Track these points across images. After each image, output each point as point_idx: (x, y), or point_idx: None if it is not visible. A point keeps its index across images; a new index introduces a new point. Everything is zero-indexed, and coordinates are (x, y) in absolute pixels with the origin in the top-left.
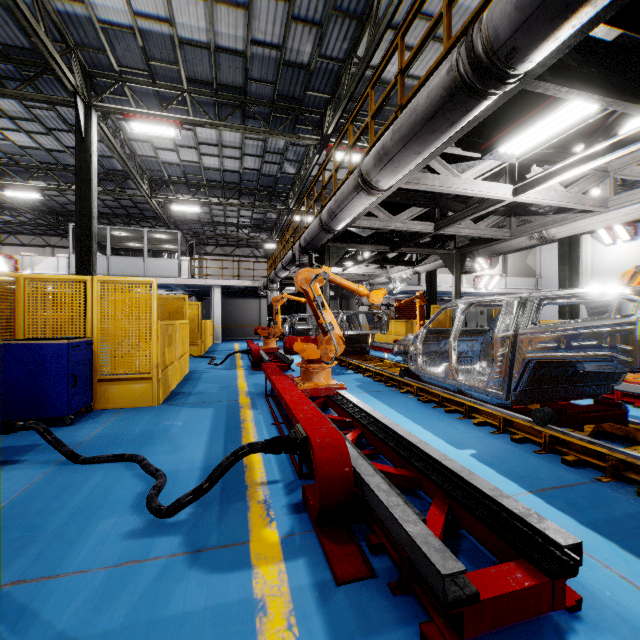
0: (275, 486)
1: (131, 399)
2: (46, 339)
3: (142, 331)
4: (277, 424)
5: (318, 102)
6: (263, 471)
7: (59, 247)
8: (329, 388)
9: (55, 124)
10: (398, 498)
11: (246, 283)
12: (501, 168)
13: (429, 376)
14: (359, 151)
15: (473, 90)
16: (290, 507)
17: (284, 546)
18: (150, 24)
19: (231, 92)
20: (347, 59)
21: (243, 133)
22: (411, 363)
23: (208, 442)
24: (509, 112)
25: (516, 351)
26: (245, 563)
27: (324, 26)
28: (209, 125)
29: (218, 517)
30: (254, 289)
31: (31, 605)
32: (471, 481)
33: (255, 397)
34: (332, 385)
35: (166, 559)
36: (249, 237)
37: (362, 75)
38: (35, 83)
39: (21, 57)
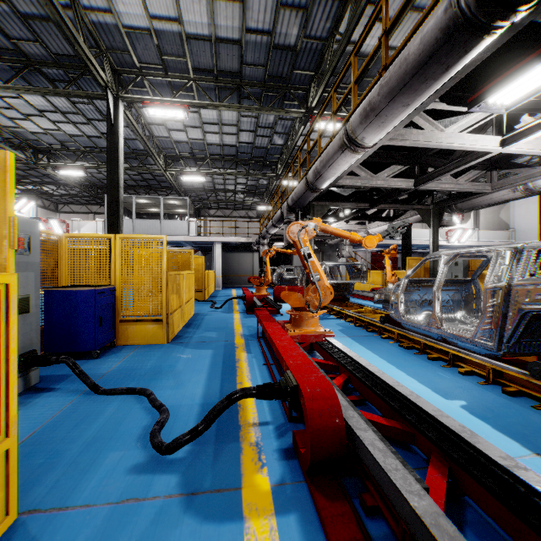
0: (266, 428)
1: (146, 337)
2: (79, 286)
3: (154, 280)
4: (268, 365)
5: (303, 79)
6: (255, 411)
7: (98, 213)
8: (315, 333)
9: (93, 115)
10: (396, 460)
11: (242, 239)
12: (486, 121)
13: (411, 324)
14: (340, 120)
15: (475, 26)
16: (281, 452)
17: (275, 496)
18: (163, 24)
19: (229, 77)
20: (330, 37)
21: (239, 111)
22: (392, 311)
23: (207, 379)
24: (500, 61)
25: (509, 302)
26: (237, 512)
27: (309, 9)
28: (211, 106)
29: (213, 457)
30: (248, 244)
31: (40, 538)
32: (476, 445)
33: (248, 338)
34: (318, 330)
35: (163, 500)
36: (244, 201)
37: (344, 49)
38: (78, 83)
39: (67, 63)
